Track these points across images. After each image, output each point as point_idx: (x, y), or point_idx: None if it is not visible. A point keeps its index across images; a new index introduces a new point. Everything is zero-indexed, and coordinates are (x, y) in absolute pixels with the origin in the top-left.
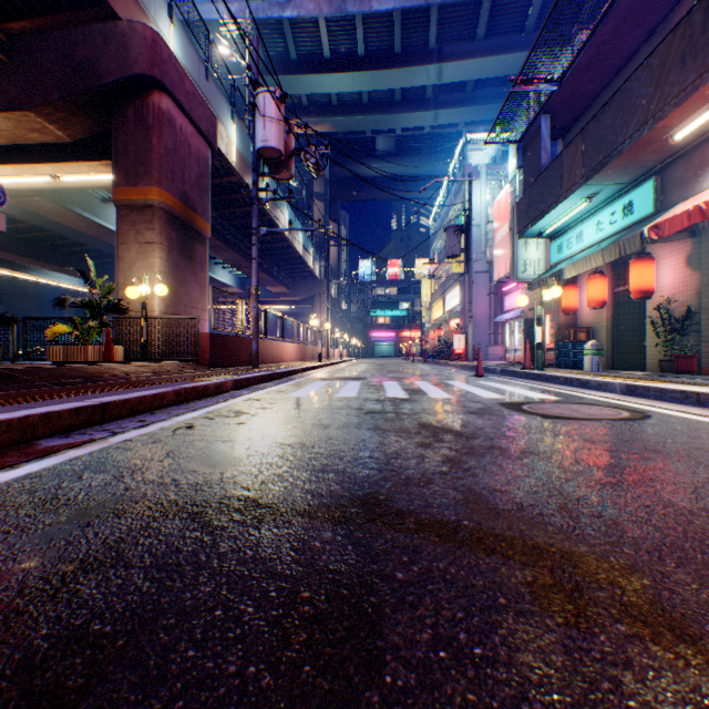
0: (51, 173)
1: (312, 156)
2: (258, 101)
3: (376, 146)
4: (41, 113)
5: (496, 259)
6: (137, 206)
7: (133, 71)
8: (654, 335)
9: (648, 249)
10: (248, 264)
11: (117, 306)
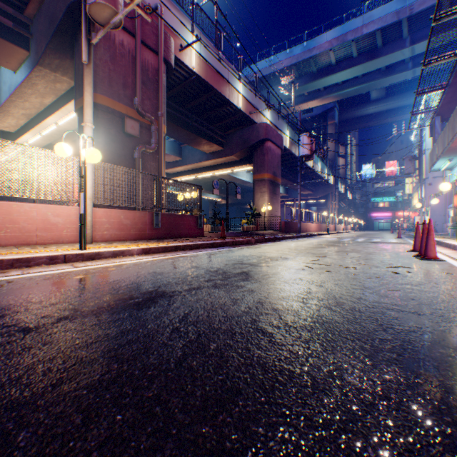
0: (231, 170)
1: (321, 153)
2: (300, 139)
3: (370, 96)
4: (233, 156)
5: None
6: (260, 180)
7: (260, 139)
8: None
9: None
10: (291, 183)
11: (258, 214)
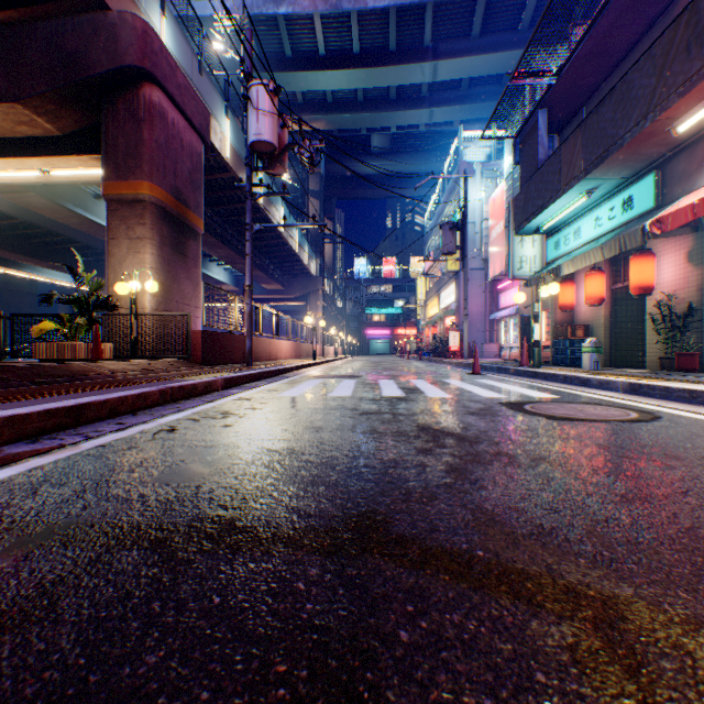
0: (40, 167)
1: (307, 151)
2: (251, 94)
3: (371, 144)
4: (29, 105)
5: (492, 257)
6: (128, 201)
7: (123, 62)
8: (654, 332)
9: (648, 245)
10: (243, 261)
11: (106, 302)
